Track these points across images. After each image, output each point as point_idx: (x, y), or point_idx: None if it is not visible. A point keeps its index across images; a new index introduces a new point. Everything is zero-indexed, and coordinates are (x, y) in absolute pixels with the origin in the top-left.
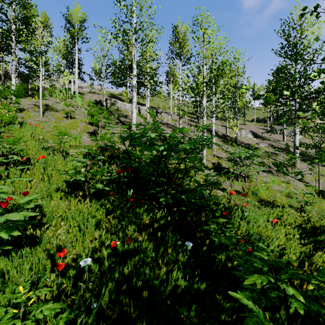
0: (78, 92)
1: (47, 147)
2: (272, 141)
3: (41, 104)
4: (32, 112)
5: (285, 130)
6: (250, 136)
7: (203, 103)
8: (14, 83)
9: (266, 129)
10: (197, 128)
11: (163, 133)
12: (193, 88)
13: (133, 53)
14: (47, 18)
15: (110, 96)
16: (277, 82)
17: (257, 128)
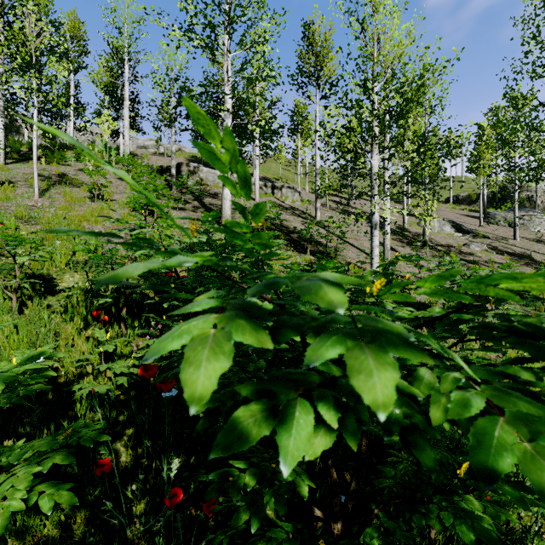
0: (135, 153)
1: (3, 271)
2: (494, 240)
3: (36, 171)
4: (22, 188)
5: (517, 219)
6: (448, 230)
7: (372, 165)
8: (1, 133)
9: (475, 217)
10: (348, 215)
11: (286, 226)
12: (353, 131)
13: (225, 66)
14: (78, 21)
15: (190, 160)
16: (513, 123)
17: (457, 214)
